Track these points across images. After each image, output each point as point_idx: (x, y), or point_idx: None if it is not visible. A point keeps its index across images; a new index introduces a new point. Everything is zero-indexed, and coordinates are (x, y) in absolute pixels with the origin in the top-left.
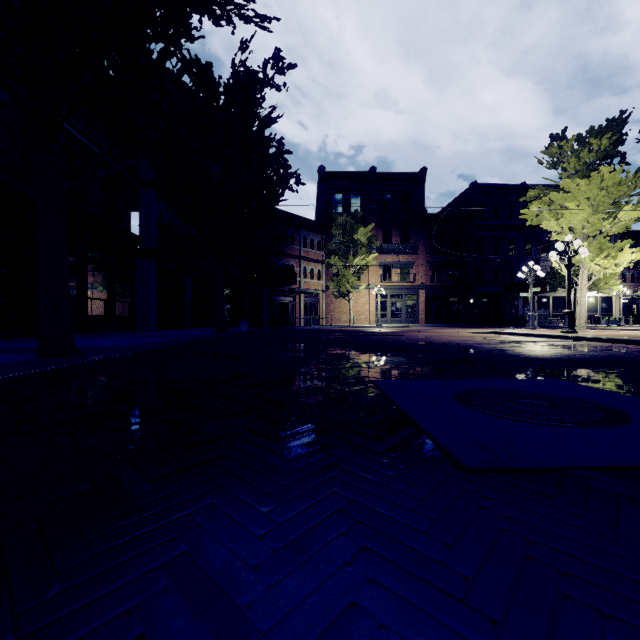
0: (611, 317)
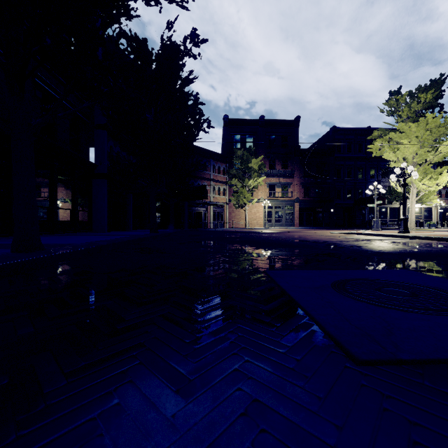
0: (431, 222)
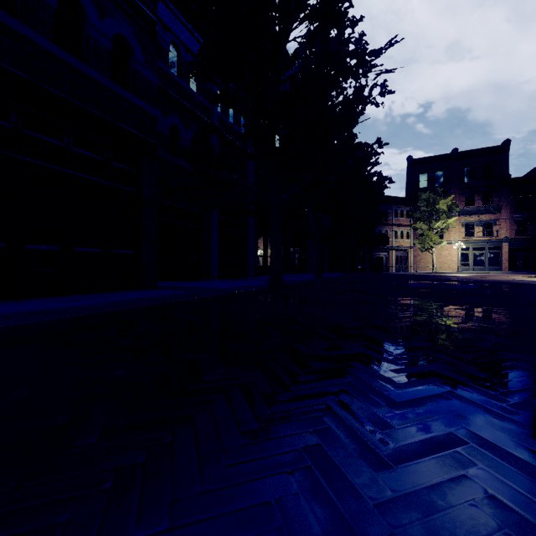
0: None
